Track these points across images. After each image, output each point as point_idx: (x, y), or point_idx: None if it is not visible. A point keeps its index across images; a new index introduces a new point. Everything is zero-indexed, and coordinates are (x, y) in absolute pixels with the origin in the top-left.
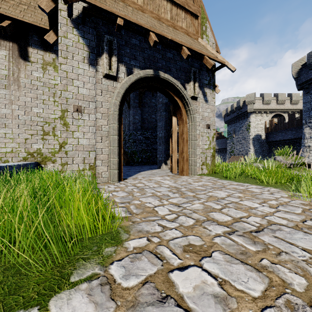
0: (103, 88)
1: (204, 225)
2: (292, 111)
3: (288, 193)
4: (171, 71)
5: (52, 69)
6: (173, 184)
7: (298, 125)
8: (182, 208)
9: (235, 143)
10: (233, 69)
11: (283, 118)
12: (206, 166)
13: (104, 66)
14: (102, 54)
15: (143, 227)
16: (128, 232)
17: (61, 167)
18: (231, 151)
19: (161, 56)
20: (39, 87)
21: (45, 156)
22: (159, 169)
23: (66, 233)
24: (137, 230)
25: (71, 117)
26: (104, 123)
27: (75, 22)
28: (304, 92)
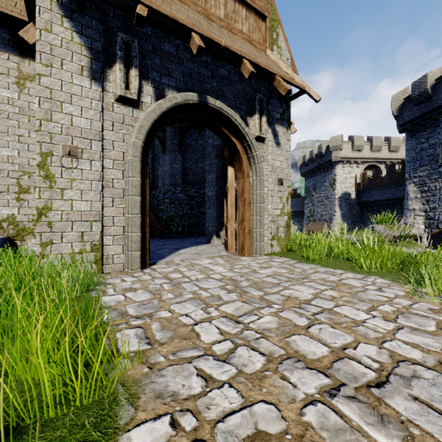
0: (116, 120)
1: (282, 370)
2: (391, 162)
3: (404, 287)
4: (225, 97)
5: (34, 87)
6: (228, 273)
7: (399, 180)
8: (242, 326)
9: (315, 204)
10: (317, 98)
11: (379, 171)
12: (278, 242)
13: (117, 83)
14: (114, 63)
15: (167, 381)
16: (135, 399)
17: (41, 249)
18: (310, 215)
19: (210, 73)
20: (11, 115)
21: (22, 227)
22: (208, 244)
23: (3, 408)
24: (154, 393)
25: (59, 165)
26: (117, 176)
27: (67, 7)
28: (408, 136)
